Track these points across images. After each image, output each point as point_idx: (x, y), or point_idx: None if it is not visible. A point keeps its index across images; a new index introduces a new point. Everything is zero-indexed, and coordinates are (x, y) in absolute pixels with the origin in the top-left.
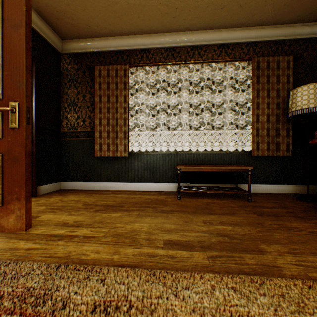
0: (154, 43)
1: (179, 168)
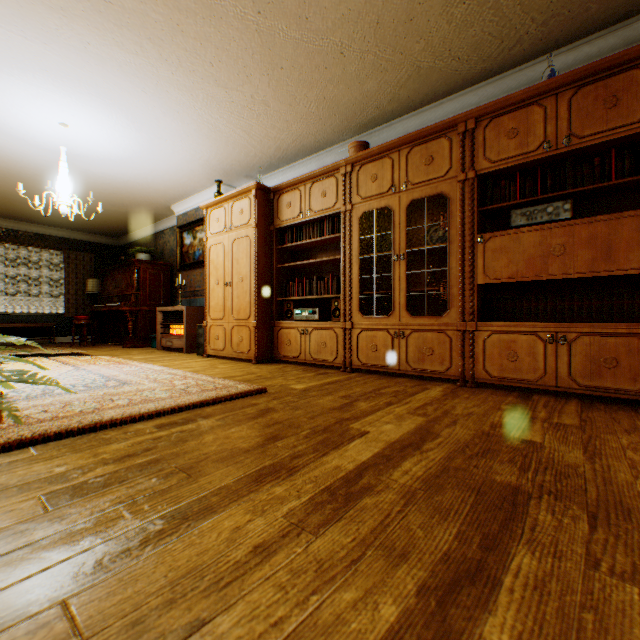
0: None
1: None
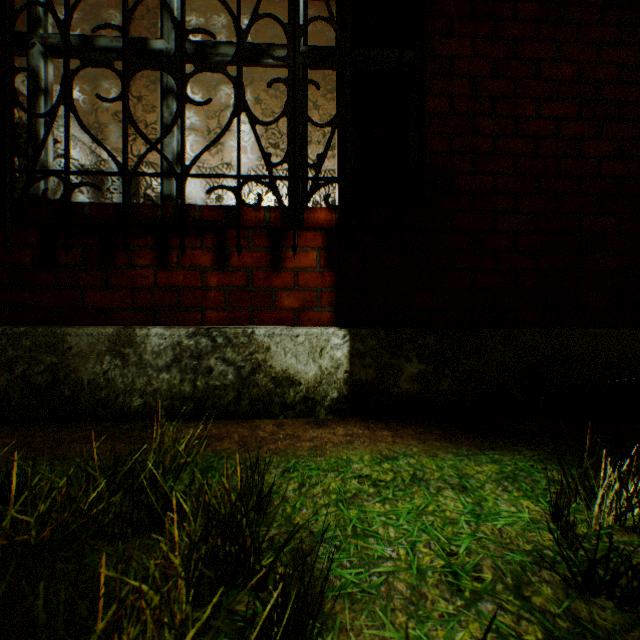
0: None
1: None
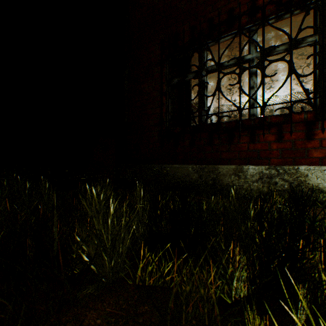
0: None
1: None
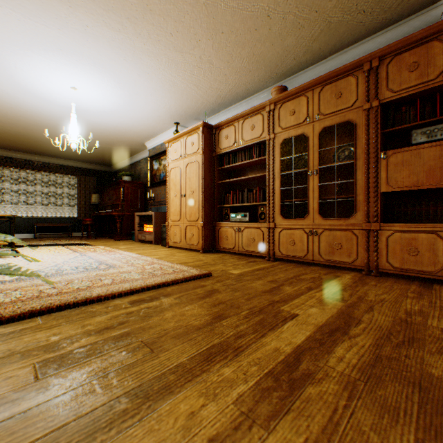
0: (18, 156)
1: (37, 224)
